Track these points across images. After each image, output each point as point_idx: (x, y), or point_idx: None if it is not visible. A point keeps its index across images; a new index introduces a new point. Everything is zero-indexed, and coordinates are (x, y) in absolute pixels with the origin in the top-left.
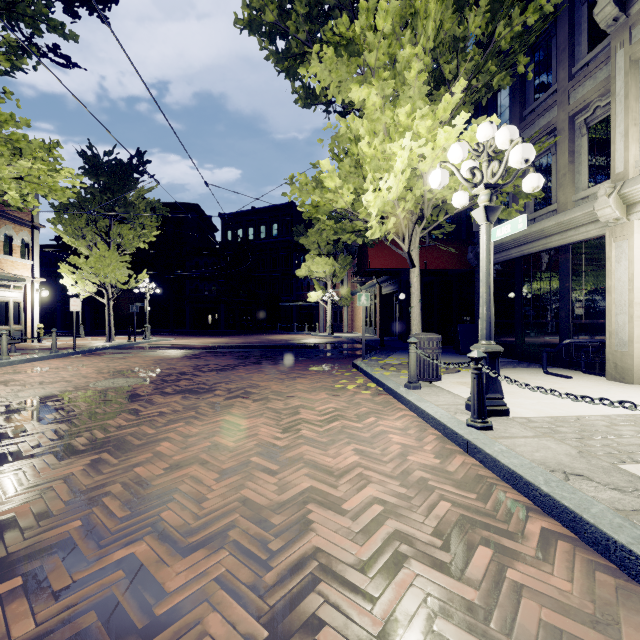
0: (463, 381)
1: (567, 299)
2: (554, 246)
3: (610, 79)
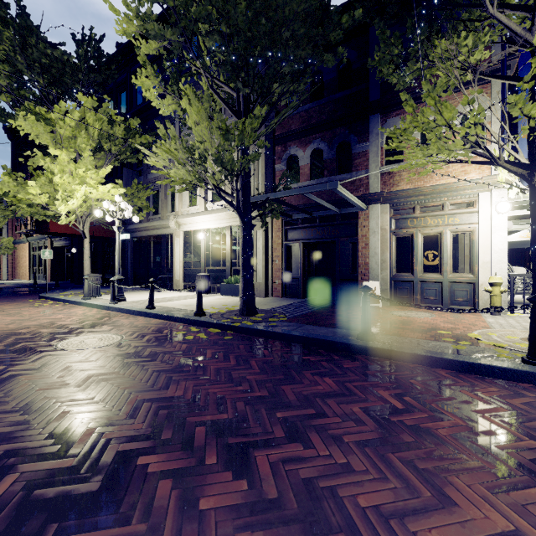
0: None
1: (165, 258)
2: (160, 234)
3: None
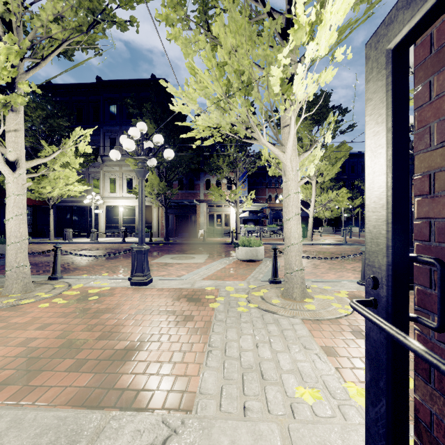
0: (76, 240)
1: (88, 219)
2: (85, 205)
3: (99, 172)
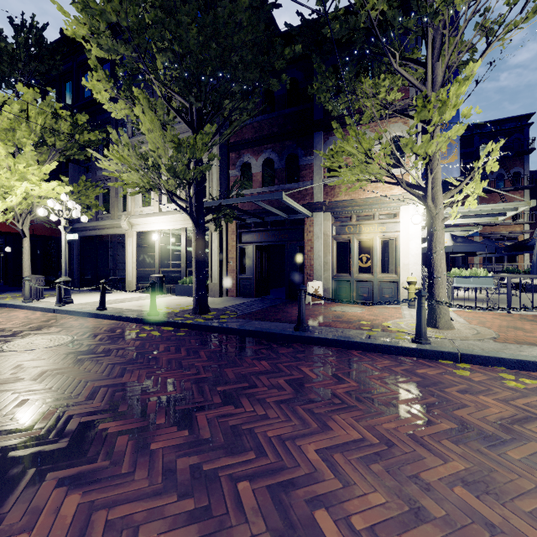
0: None
1: (116, 259)
2: (110, 234)
3: None
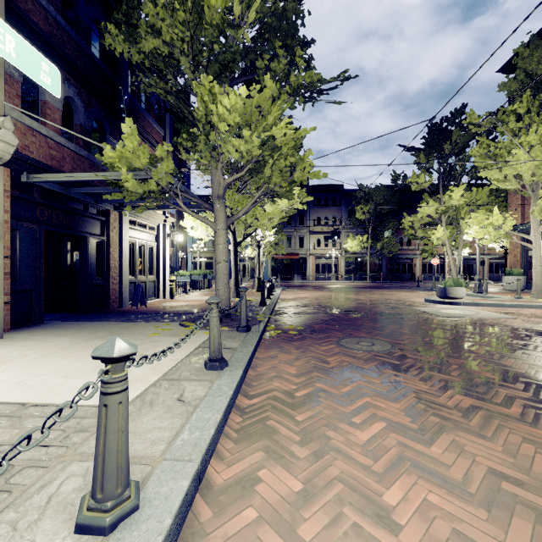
0: None
1: None
2: None
3: None
